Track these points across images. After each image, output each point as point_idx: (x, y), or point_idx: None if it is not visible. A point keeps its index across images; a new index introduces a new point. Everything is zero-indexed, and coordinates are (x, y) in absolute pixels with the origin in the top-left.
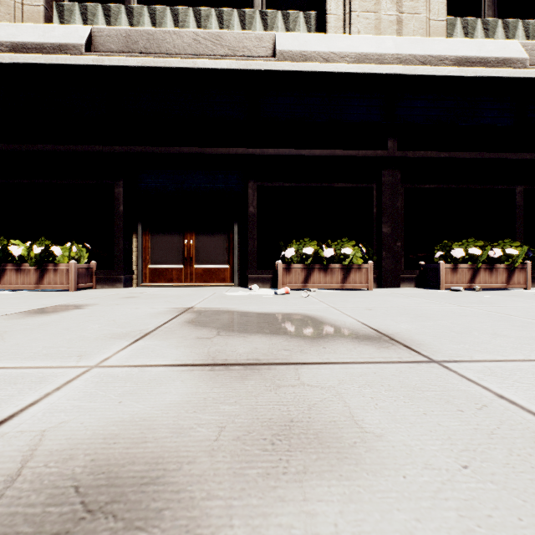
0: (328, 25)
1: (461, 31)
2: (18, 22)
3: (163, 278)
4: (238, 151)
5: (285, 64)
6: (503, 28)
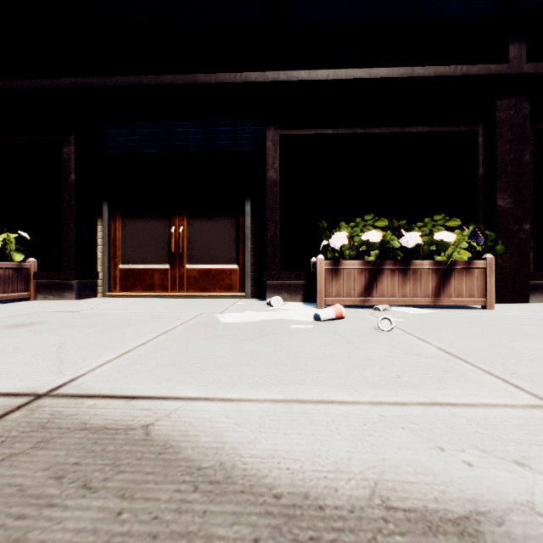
0: None
1: None
2: None
3: (140, 285)
4: (250, 77)
5: None
6: None
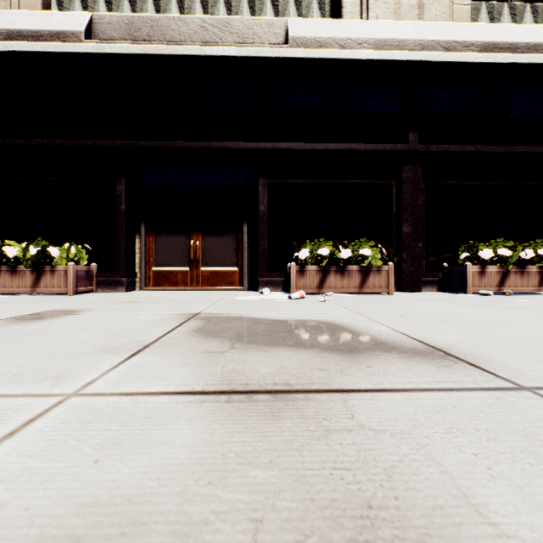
0: (343, 10)
1: (487, 16)
2: (14, 9)
3: (168, 282)
4: (248, 145)
5: (298, 51)
6: (532, 12)
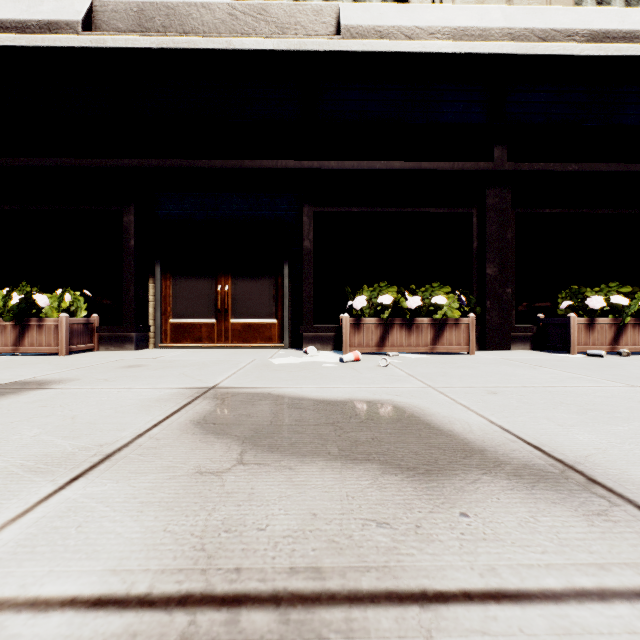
0: None
1: None
2: None
3: (189, 337)
4: (289, 165)
5: (353, 43)
6: None
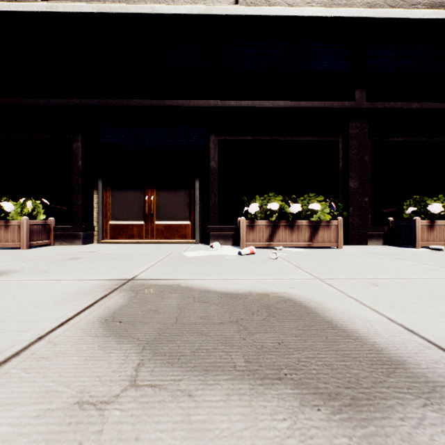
0: None
1: None
2: None
3: (124, 235)
4: (199, 103)
5: (248, 9)
6: None
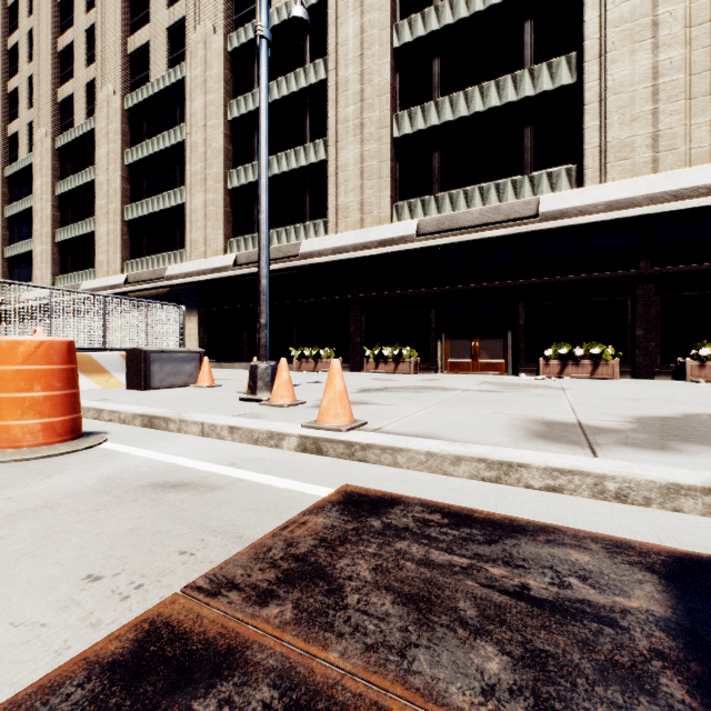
0: (585, 178)
1: None
2: (378, 224)
3: (457, 368)
4: (511, 284)
5: (545, 224)
6: None
